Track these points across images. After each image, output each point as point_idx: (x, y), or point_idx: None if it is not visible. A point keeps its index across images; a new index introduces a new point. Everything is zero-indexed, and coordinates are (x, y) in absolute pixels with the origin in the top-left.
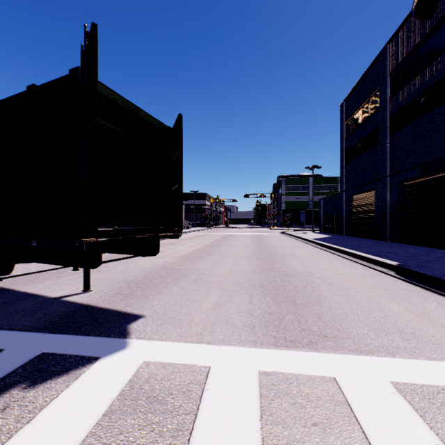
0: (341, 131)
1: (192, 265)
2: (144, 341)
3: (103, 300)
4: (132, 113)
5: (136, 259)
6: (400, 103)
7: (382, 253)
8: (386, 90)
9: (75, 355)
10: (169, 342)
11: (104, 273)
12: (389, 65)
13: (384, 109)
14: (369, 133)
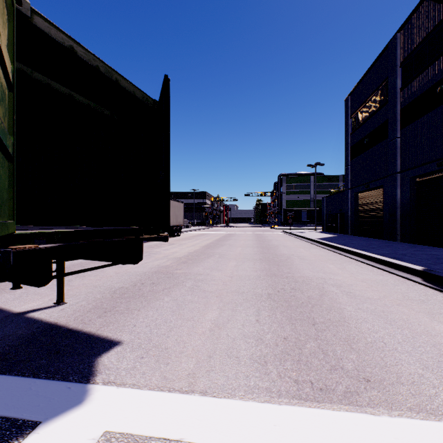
0: (346, 126)
1: (189, 268)
2: (113, 388)
3: (76, 316)
4: (102, 75)
5: None
6: (412, 95)
7: (399, 255)
8: (396, 81)
9: (4, 418)
10: (147, 391)
11: (88, 279)
12: (400, 54)
13: (394, 101)
14: (377, 127)
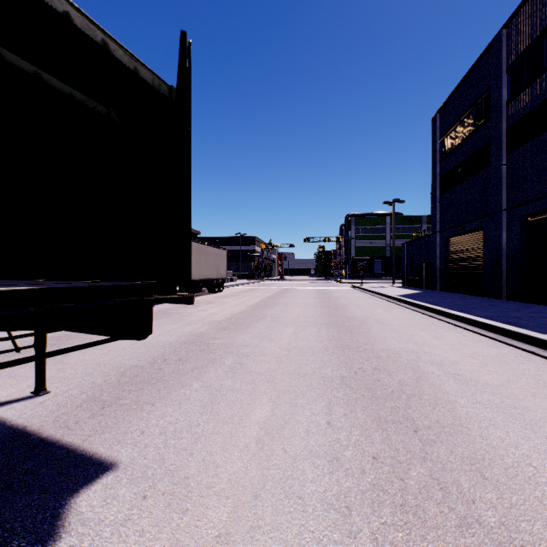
0: (434, 152)
1: (230, 337)
2: None
3: (58, 415)
4: (78, 32)
5: None
6: (524, 108)
7: (512, 318)
8: (501, 92)
9: None
10: None
11: (91, 353)
12: (506, 56)
13: (499, 118)
14: (475, 152)
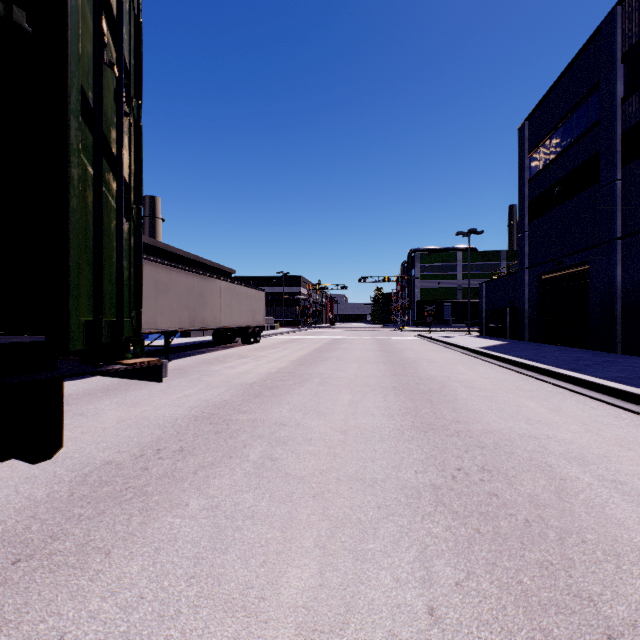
0: (521, 169)
1: (262, 410)
2: None
3: None
4: None
5: (156, 393)
6: None
7: None
8: (615, 87)
9: None
10: None
11: None
12: (621, 41)
13: (612, 120)
14: (577, 166)
